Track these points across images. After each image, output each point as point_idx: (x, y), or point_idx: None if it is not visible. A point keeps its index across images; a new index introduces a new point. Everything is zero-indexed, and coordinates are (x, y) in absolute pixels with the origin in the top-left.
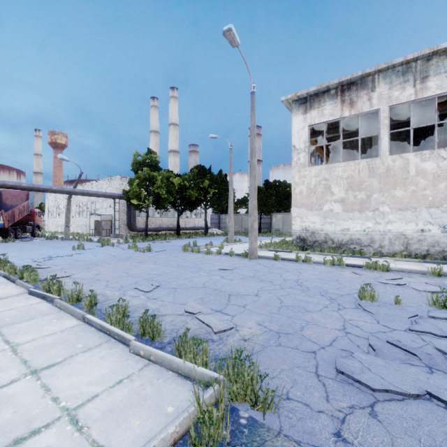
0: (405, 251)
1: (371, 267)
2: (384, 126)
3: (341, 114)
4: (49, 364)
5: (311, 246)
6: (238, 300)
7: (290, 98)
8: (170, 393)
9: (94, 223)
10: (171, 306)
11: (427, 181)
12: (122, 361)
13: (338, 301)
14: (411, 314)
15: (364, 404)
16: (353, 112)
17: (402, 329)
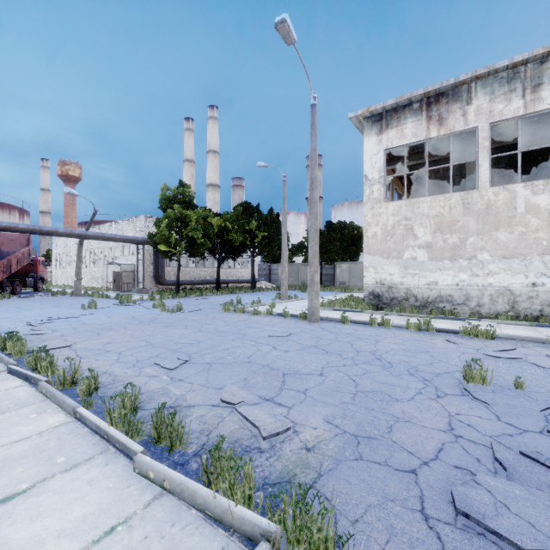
0: (511, 311)
1: (471, 334)
2: (483, 150)
3: (427, 134)
4: (5, 496)
5: (388, 304)
6: (296, 382)
7: (360, 114)
8: None
9: (113, 274)
10: (202, 391)
11: (541, 221)
12: (120, 489)
13: (435, 383)
14: (542, 405)
15: None
16: (443, 132)
17: (536, 430)
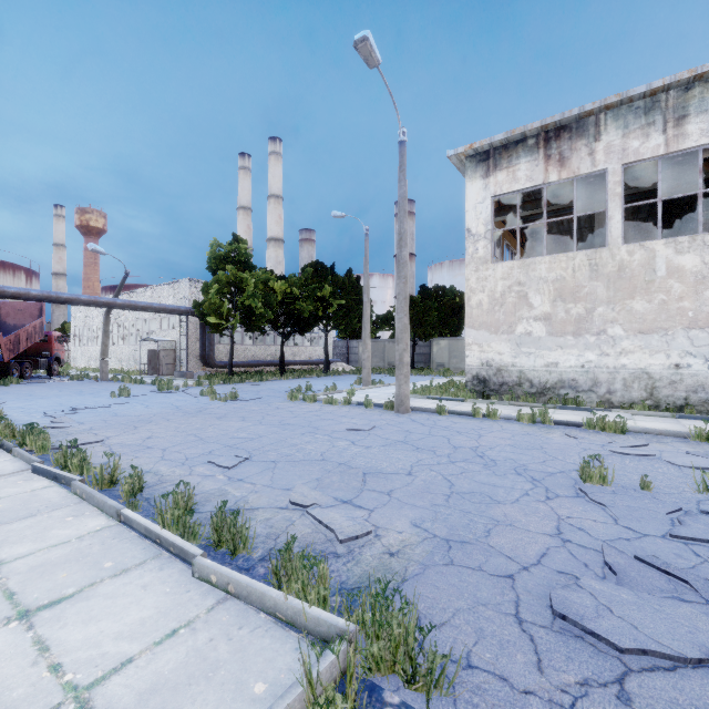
0: (649, 399)
1: (596, 427)
2: (615, 197)
3: (545, 177)
4: (51, 600)
5: (497, 391)
6: (379, 483)
7: (462, 152)
8: (261, 656)
9: (148, 353)
10: (267, 492)
11: (686, 287)
12: (179, 593)
13: (545, 484)
14: (670, 507)
15: (607, 676)
16: (565, 175)
17: (658, 534)
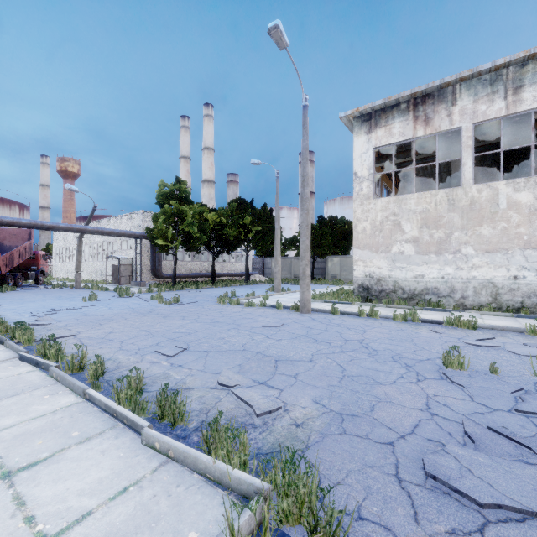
0: (494, 302)
1: (454, 324)
2: (467, 148)
3: (414, 133)
4: (29, 463)
5: (377, 296)
6: (287, 368)
7: (350, 114)
8: (194, 509)
9: (111, 268)
10: (201, 376)
11: (522, 217)
12: (130, 457)
13: (416, 369)
14: (513, 388)
15: (470, 527)
16: (429, 131)
17: (505, 409)
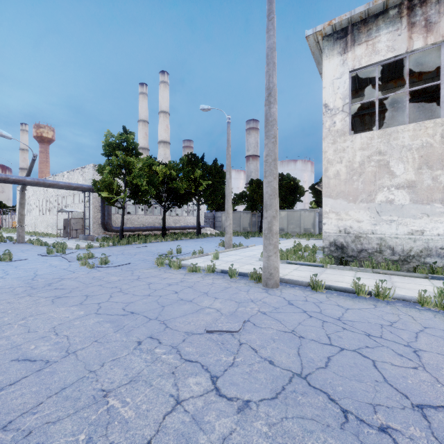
0: None
1: None
2: None
3: (409, 45)
4: None
5: (355, 257)
6: None
7: (320, 30)
8: None
9: (63, 221)
10: None
11: None
12: None
13: None
14: None
15: None
16: (432, 40)
17: None
